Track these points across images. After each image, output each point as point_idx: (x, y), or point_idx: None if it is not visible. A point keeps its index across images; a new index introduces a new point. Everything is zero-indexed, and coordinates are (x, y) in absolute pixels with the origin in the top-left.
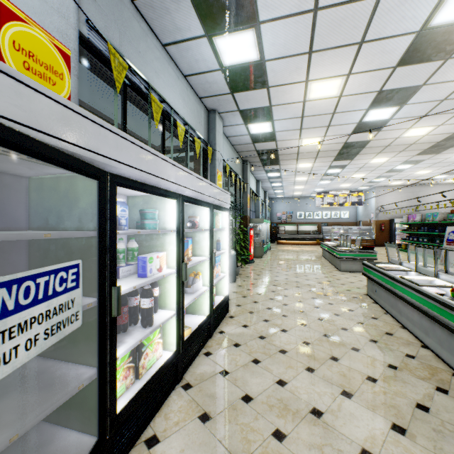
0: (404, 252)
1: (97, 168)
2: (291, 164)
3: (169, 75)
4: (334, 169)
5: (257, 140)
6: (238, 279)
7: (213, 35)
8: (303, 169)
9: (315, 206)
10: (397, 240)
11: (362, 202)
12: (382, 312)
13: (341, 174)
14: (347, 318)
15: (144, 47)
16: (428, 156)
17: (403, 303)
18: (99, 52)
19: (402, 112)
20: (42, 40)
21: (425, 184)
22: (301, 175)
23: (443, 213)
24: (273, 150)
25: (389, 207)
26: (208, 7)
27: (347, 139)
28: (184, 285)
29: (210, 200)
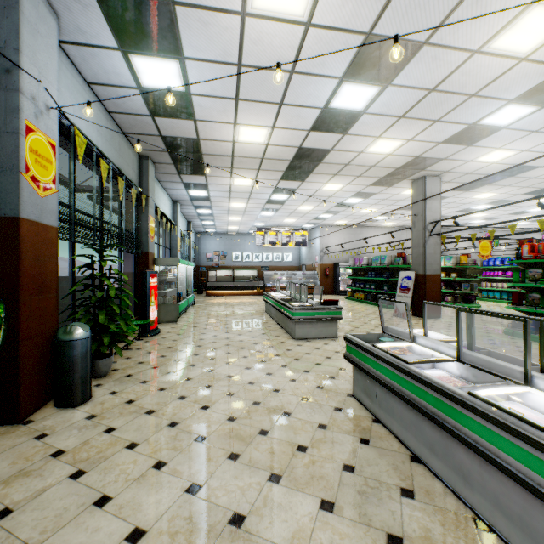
0: (351, 300)
1: None
2: (224, 178)
3: None
4: (280, 194)
5: (158, 108)
6: (102, 388)
7: None
8: (240, 188)
9: (254, 246)
10: (341, 287)
11: (307, 243)
12: (406, 456)
13: (287, 204)
14: (357, 522)
15: None
16: (381, 188)
17: (481, 461)
18: None
19: (381, 101)
20: None
21: (365, 225)
22: (238, 199)
23: (390, 257)
24: (192, 142)
25: (333, 249)
26: None
27: (304, 141)
28: None
29: None
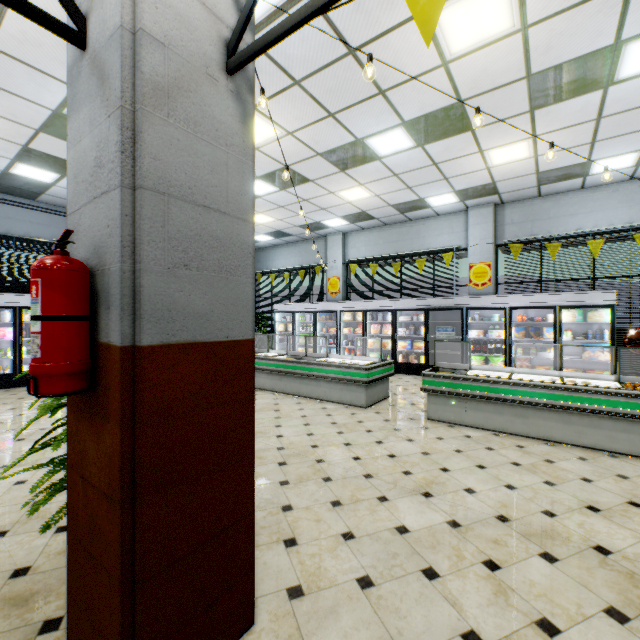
0: None
1: (460, 308)
2: None
3: (595, 201)
4: None
5: None
6: None
7: (586, 174)
8: None
9: None
10: None
11: None
12: None
13: None
14: None
15: (555, 211)
16: None
17: None
18: (517, 242)
19: None
20: (480, 266)
21: None
22: None
23: None
24: None
25: None
26: (559, 179)
27: None
28: (511, 346)
29: (551, 304)
